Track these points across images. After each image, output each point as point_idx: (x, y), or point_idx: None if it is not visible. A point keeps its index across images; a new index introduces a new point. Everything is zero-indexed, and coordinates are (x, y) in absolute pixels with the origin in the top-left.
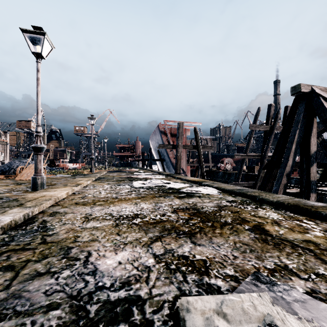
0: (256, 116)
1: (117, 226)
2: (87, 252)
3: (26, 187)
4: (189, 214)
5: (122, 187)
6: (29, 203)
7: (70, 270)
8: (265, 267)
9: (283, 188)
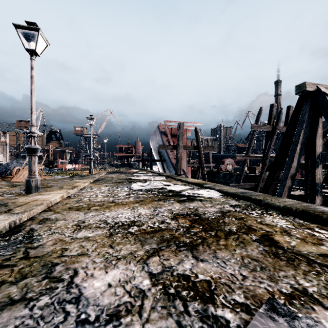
0: (258, 116)
1: (111, 236)
2: (73, 270)
3: (20, 190)
4: (190, 221)
5: (121, 189)
6: (18, 209)
7: (50, 296)
8: (280, 291)
9: (288, 190)
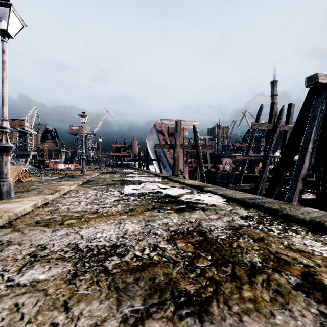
0: (259, 114)
1: (74, 279)
2: None
3: None
4: (193, 246)
5: (110, 194)
6: None
7: None
8: None
9: (299, 194)
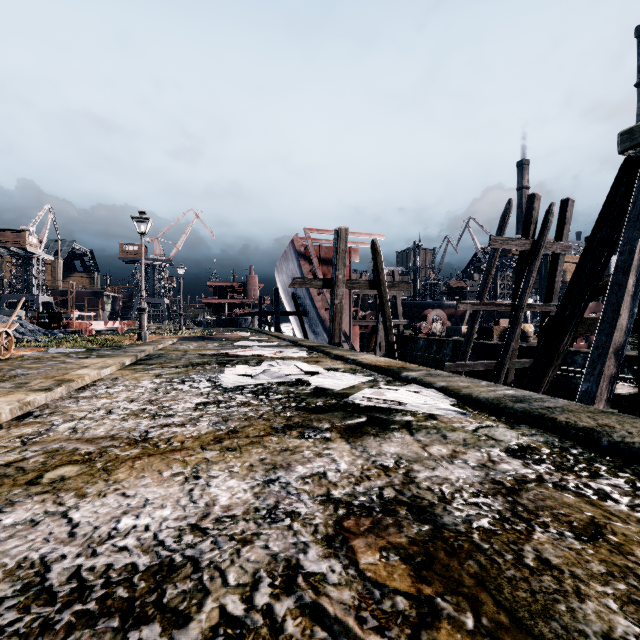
0: (504, 220)
1: None
2: None
3: None
4: (408, 565)
5: (189, 387)
6: None
7: None
8: None
9: (608, 386)
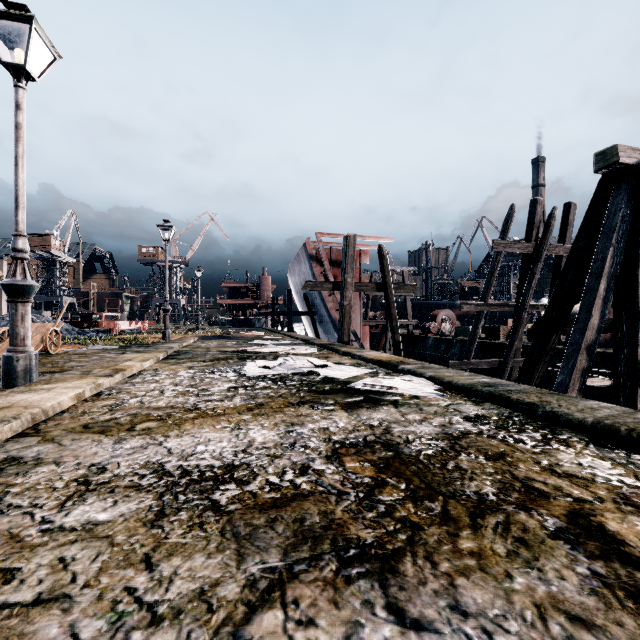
0: (507, 224)
1: (159, 521)
2: None
3: None
4: (375, 467)
5: (219, 376)
6: None
7: None
8: None
9: (580, 378)
